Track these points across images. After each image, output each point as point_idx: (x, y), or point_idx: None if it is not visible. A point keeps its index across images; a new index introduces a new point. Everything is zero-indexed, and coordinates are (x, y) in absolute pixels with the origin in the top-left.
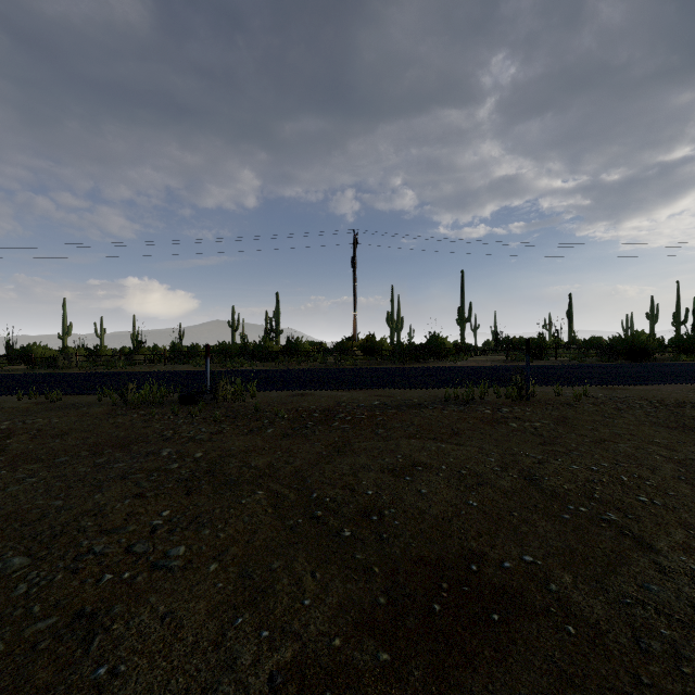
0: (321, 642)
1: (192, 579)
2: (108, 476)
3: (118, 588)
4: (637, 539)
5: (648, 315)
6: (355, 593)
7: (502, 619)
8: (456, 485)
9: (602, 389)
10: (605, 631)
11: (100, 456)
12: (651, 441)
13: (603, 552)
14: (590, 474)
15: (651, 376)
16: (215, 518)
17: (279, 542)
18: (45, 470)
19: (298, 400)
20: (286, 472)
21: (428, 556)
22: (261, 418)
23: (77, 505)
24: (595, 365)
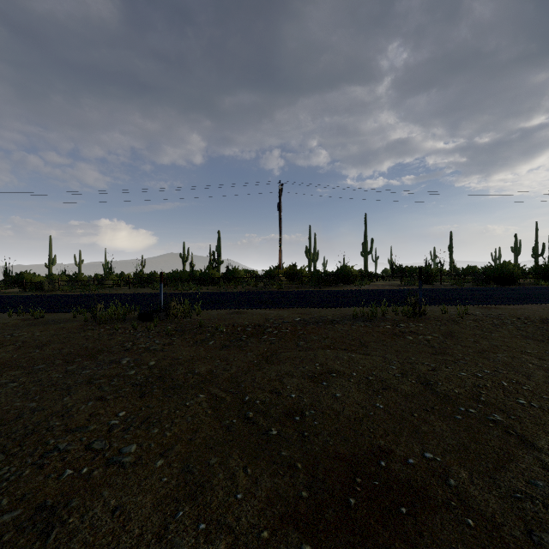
0: (252, 534)
1: (141, 474)
2: (76, 381)
3: (77, 482)
4: (521, 437)
5: (513, 249)
6: (281, 487)
7: (409, 512)
8: (365, 390)
9: (479, 308)
10: (500, 524)
11: (71, 364)
12: (523, 351)
13: (492, 449)
14: (476, 379)
15: (517, 297)
16: (163, 418)
17: (216, 440)
18: (24, 376)
19: (234, 317)
20: (223, 378)
21: (343, 453)
22: (204, 332)
23: (48, 407)
24: (472, 288)
